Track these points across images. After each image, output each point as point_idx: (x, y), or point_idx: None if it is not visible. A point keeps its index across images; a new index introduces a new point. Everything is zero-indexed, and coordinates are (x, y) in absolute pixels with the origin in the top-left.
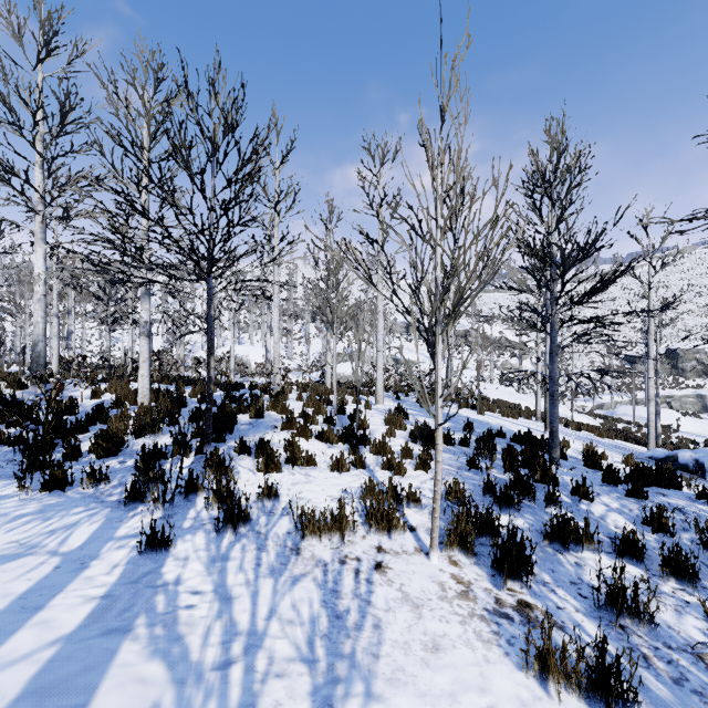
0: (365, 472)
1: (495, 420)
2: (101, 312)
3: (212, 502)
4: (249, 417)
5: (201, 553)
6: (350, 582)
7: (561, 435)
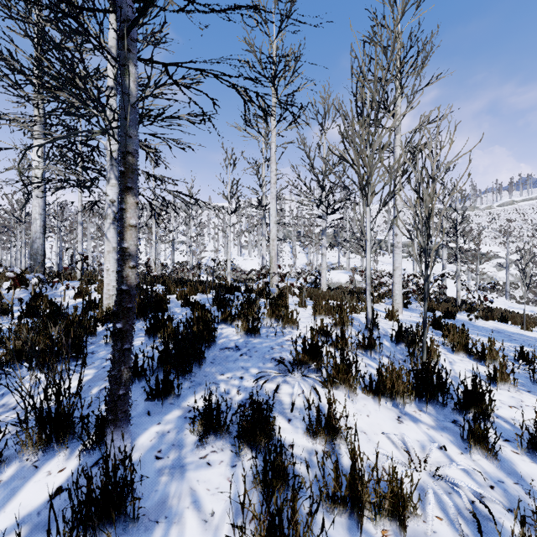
0: None
1: None
2: None
3: None
4: (236, 334)
5: None
6: None
7: None
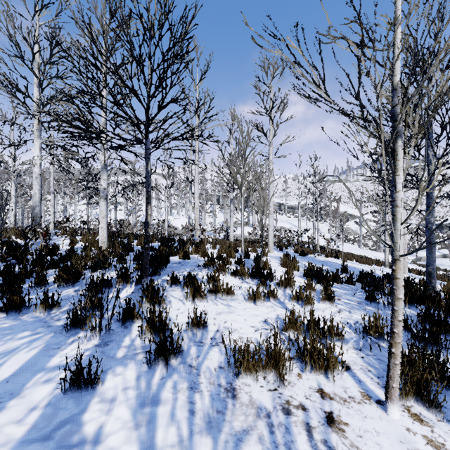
0: (277, 304)
1: (357, 266)
2: (82, 192)
3: (146, 331)
4: (178, 258)
5: (130, 392)
6: (305, 446)
7: (412, 277)
